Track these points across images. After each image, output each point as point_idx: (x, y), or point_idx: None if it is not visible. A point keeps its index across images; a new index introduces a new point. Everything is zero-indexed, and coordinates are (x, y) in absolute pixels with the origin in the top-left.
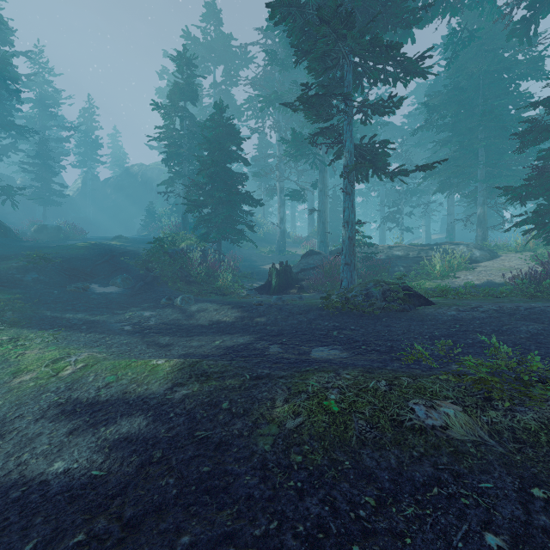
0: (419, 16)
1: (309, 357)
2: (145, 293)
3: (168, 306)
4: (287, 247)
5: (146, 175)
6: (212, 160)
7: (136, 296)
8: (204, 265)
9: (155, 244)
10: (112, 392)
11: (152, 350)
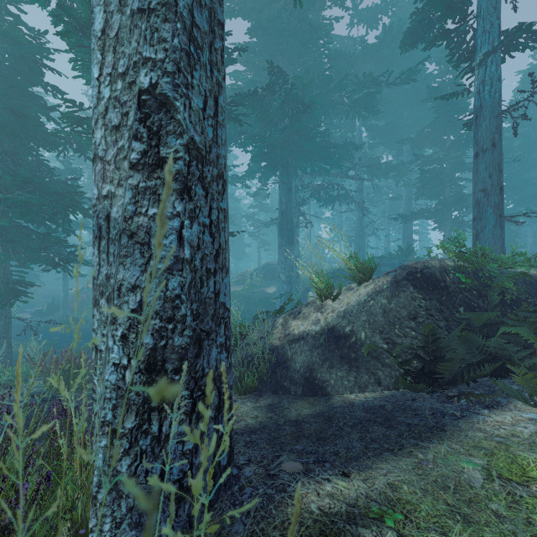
0: None
1: None
2: None
3: None
4: None
5: None
6: None
7: None
8: None
9: None
10: None
11: None
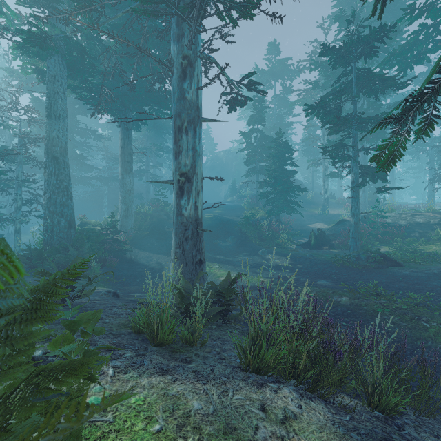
0: (407, 84)
1: (315, 283)
2: (243, 246)
3: (255, 255)
4: (331, 207)
5: (228, 158)
6: (275, 170)
7: (239, 248)
8: (270, 229)
9: (244, 218)
10: (251, 284)
11: (254, 274)
